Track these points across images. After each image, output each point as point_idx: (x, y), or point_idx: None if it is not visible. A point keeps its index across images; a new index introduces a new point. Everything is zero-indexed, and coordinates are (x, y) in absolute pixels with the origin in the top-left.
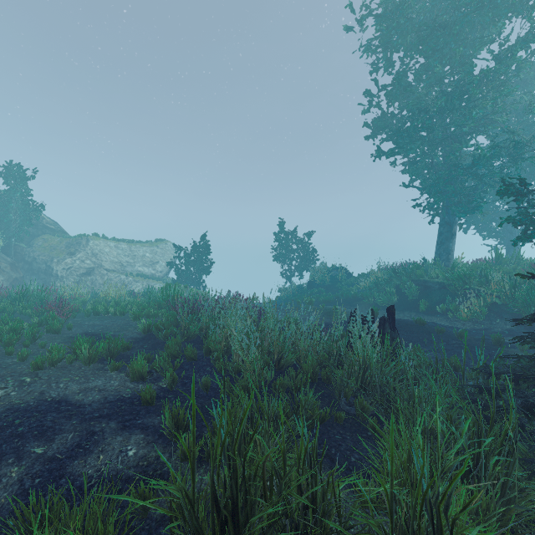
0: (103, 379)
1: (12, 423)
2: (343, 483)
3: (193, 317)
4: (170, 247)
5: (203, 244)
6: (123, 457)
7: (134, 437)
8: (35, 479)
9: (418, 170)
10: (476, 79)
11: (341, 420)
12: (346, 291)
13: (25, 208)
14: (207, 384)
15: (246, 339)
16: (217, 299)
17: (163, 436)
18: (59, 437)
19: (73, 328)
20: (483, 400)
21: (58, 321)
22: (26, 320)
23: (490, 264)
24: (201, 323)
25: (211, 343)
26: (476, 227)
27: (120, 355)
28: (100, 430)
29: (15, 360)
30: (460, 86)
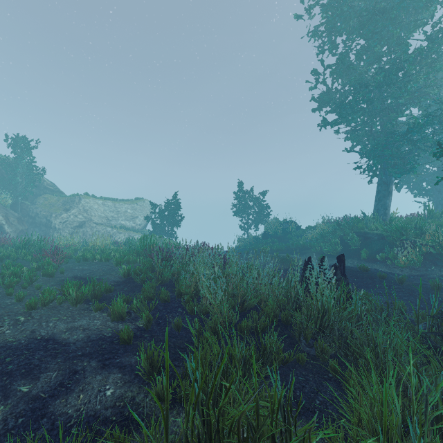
0: (87, 318)
1: (3, 361)
2: (318, 437)
3: (166, 263)
4: (147, 204)
5: (175, 202)
6: (101, 397)
7: (112, 376)
8: (18, 418)
9: (359, 137)
10: (412, 57)
11: (303, 362)
12: (295, 241)
13: (29, 172)
14: (179, 325)
15: (213, 285)
16: (187, 248)
17: (139, 376)
18: (44, 376)
19: (65, 272)
20: (440, 346)
21: (53, 266)
22: (27, 265)
23: (423, 218)
24: (173, 269)
25: (182, 287)
26: (408, 187)
27: (104, 297)
28: (82, 368)
29: (13, 301)
30: (396, 64)
